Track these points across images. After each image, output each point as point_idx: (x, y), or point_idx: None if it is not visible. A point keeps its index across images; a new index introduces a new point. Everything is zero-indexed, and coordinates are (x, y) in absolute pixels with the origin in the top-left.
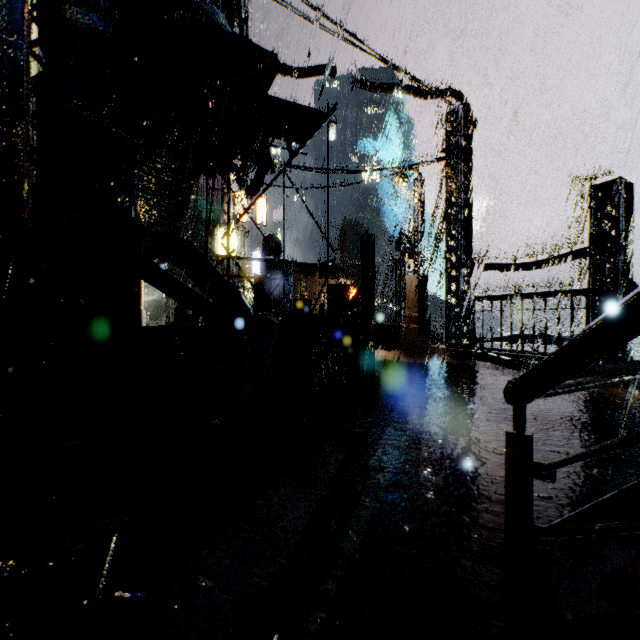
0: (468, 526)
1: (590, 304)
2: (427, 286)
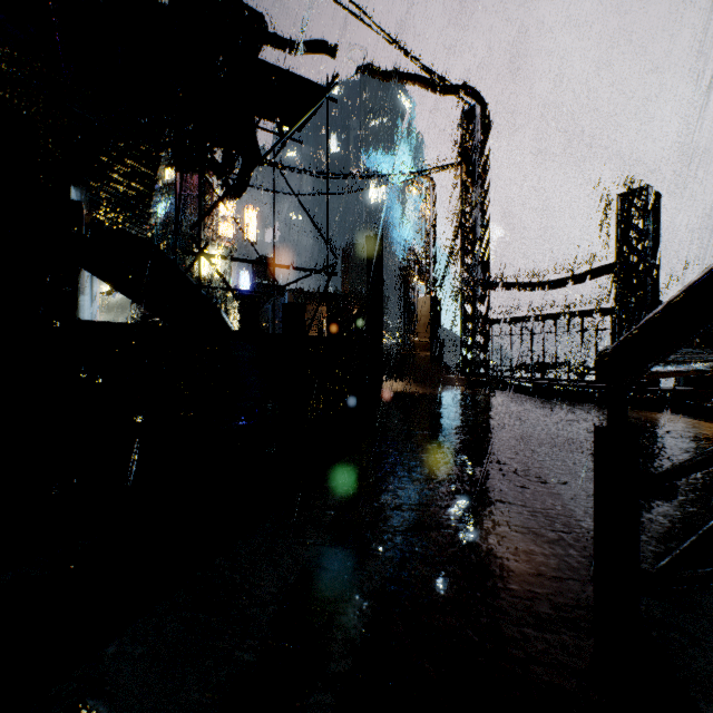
0: (526, 577)
1: (617, 324)
2: (440, 309)
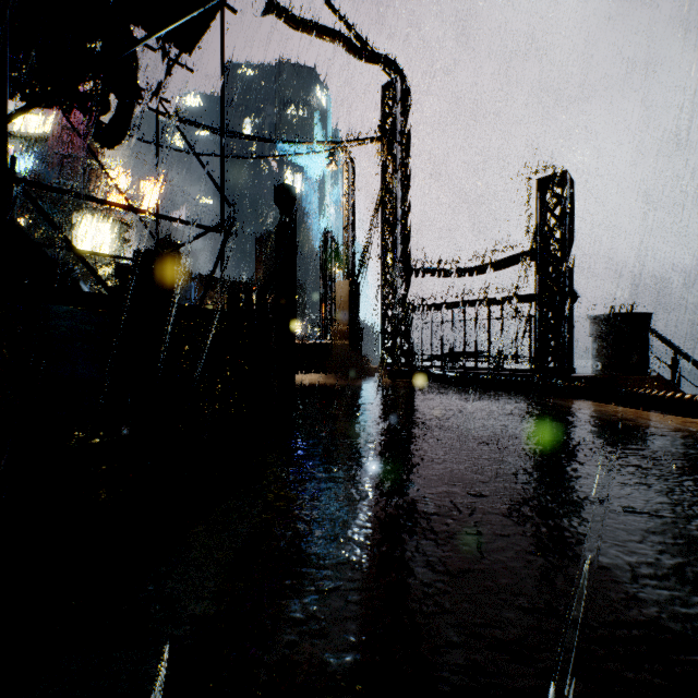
0: None
1: (537, 311)
2: (359, 295)
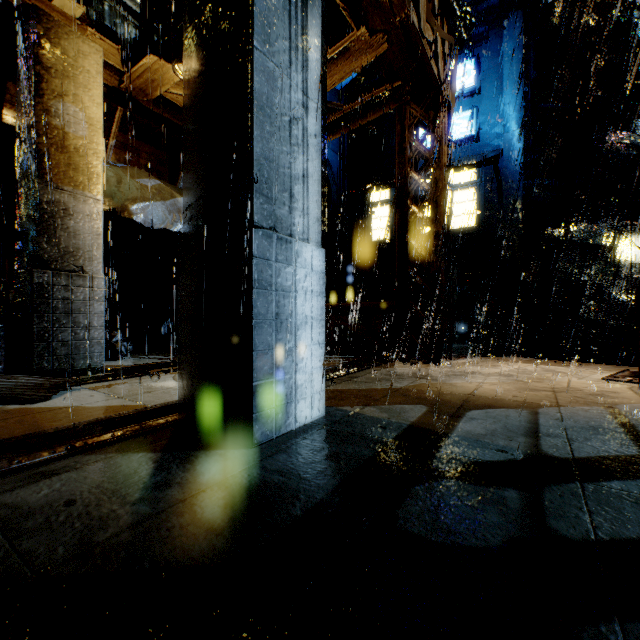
0: None
1: None
2: None
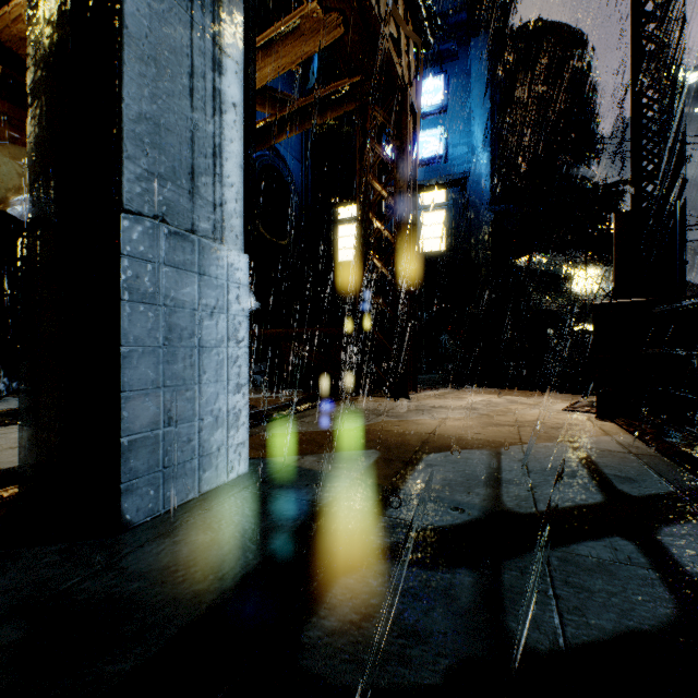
0: None
1: None
2: None
